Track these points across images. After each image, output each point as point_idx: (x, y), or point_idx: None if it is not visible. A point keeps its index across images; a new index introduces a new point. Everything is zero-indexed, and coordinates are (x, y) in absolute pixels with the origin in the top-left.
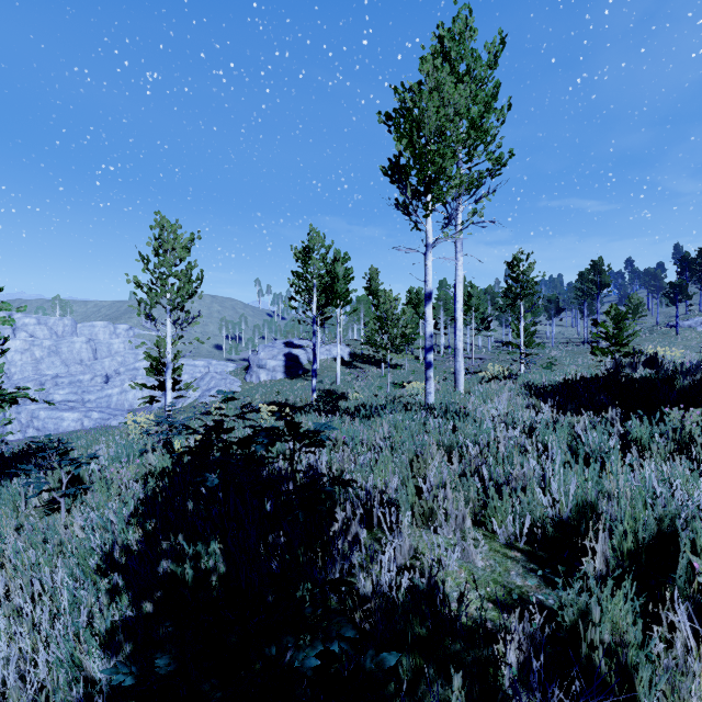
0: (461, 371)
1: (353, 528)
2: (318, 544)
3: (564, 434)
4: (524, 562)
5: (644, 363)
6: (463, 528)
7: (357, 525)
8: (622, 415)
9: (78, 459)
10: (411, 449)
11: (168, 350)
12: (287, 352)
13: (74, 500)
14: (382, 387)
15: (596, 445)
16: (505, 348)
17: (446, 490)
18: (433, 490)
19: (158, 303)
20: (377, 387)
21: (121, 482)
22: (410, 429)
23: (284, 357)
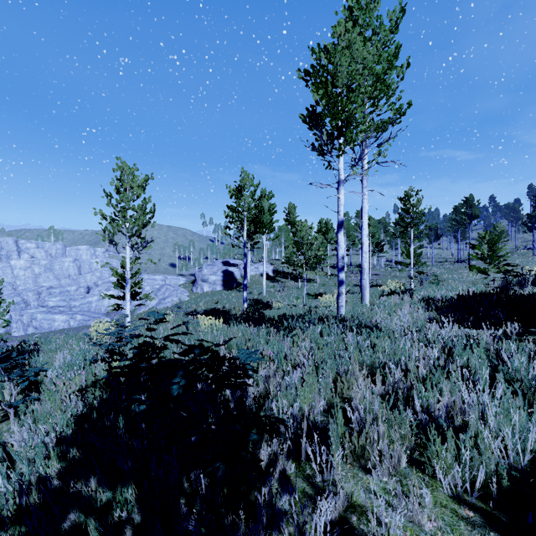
0: (366, 287)
1: (280, 463)
2: (243, 486)
3: (485, 357)
4: (481, 527)
5: (533, 282)
6: (398, 468)
7: (283, 461)
8: (520, 329)
9: (28, 371)
10: (334, 367)
11: (127, 269)
12: (225, 269)
13: (28, 406)
14: (298, 297)
15: (525, 372)
16: (394, 266)
17: (378, 425)
18: (366, 427)
19: (119, 231)
20: (295, 297)
21: (65, 393)
22: (331, 345)
23: (222, 273)
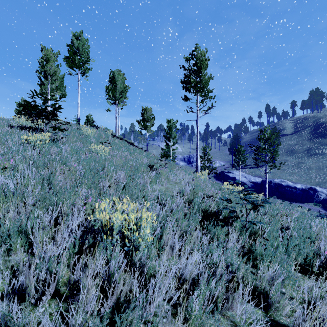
0: None
1: None
2: None
3: None
4: None
5: None
6: None
7: None
8: None
9: None
10: None
11: None
12: None
13: None
14: None
15: None
16: None
17: None
18: None
19: None
20: None
21: None
22: None
23: None
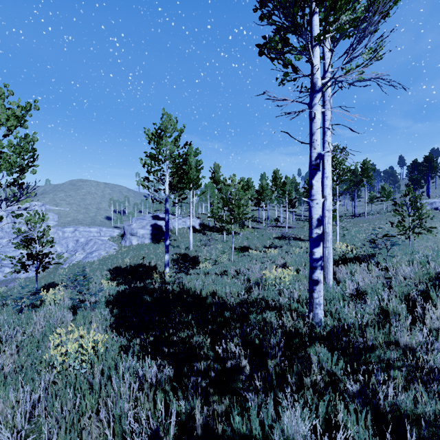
0: (330, 258)
1: None
2: None
3: None
4: None
5: None
6: None
7: None
8: None
9: None
10: None
11: None
12: (154, 223)
13: None
14: (225, 252)
15: None
16: (303, 219)
17: None
18: None
19: None
20: (221, 251)
21: None
22: None
23: (151, 227)
